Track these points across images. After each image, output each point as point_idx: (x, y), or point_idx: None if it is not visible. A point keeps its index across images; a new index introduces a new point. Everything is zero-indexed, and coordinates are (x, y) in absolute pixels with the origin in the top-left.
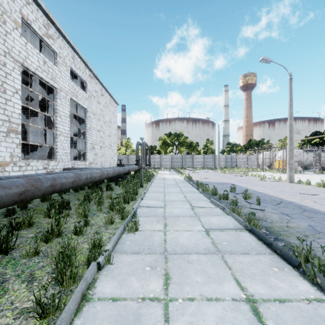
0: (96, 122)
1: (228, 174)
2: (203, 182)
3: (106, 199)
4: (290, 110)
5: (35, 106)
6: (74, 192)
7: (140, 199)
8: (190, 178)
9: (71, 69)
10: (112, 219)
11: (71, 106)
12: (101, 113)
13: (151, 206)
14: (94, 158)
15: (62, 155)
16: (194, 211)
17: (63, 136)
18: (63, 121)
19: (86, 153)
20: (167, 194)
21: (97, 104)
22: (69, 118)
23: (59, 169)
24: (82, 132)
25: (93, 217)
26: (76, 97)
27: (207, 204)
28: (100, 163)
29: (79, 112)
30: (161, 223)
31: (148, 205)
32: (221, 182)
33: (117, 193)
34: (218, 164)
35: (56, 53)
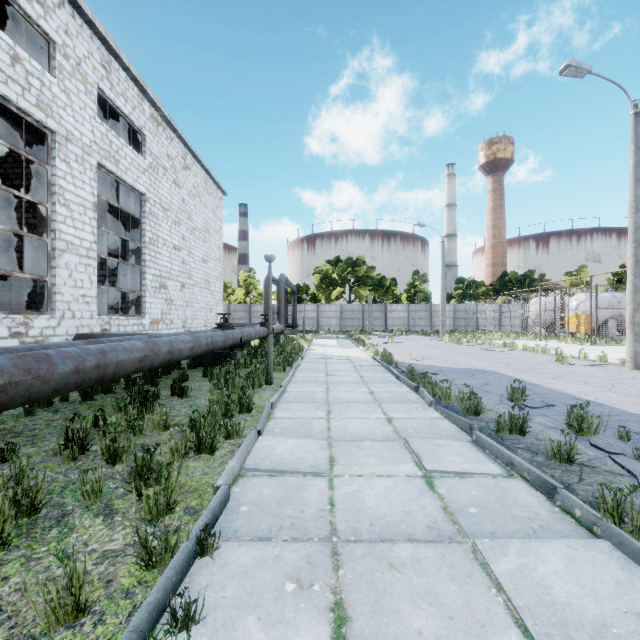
0: (170, 227)
1: (469, 347)
2: (422, 368)
3: (153, 432)
4: (636, 192)
5: (27, 190)
6: (81, 400)
7: (252, 437)
8: (389, 357)
9: (100, 94)
10: (84, 593)
11: (106, 188)
12: (184, 209)
13: (283, 469)
14: (164, 310)
15: (72, 302)
16: (441, 498)
17: (75, 255)
18: (76, 217)
19: (143, 298)
20: (337, 410)
21: (174, 188)
22: (93, 212)
23: (64, 337)
24: (135, 250)
25: (39, 543)
26: (116, 162)
27: (473, 459)
28: (180, 321)
29: (128, 204)
30: (317, 603)
31: (273, 466)
32: (464, 368)
33: (197, 404)
34: (442, 324)
35: (53, 44)
